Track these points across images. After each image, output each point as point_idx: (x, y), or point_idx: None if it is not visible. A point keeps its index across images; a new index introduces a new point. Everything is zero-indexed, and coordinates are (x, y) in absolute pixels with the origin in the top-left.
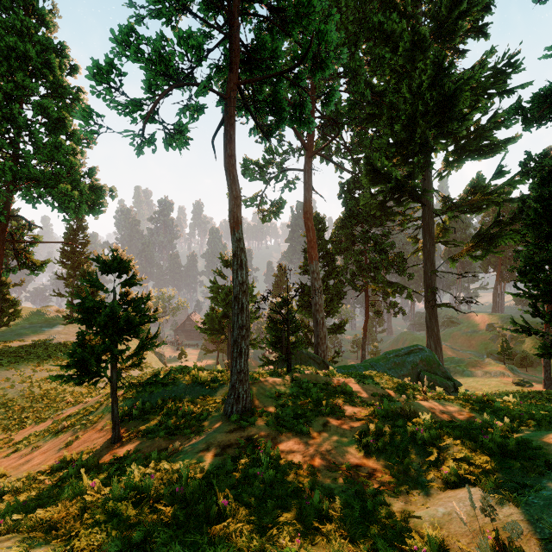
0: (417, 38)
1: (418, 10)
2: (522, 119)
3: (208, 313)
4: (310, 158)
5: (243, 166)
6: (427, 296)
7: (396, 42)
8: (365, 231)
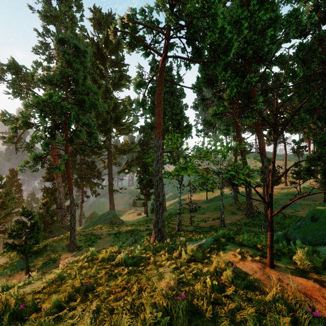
0: (108, 89)
1: (107, 73)
2: (139, 131)
3: None
4: None
5: (3, 116)
6: (110, 187)
7: (99, 85)
8: (83, 159)
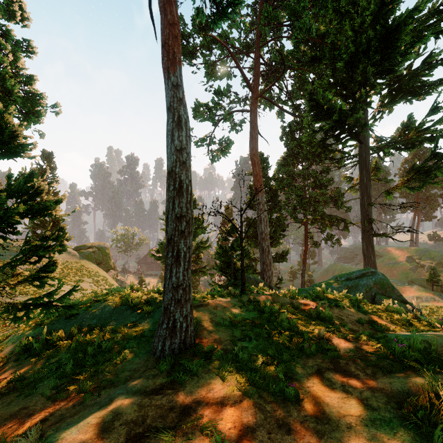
0: None
1: None
2: None
3: (161, 242)
4: (255, 99)
5: (194, 108)
6: (364, 227)
7: None
8: (305, 169)
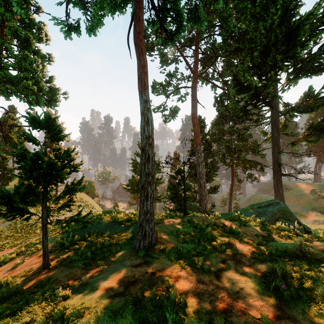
0: None
1: None
2: None
3: (130, 179)
4: (195, 79)
5: (152, 86)
6: (274, 169)
7: None
8: (231, 127)
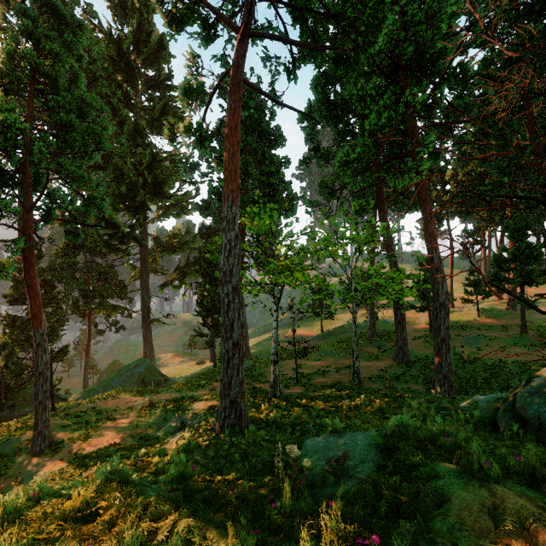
0: (139, 128)
1: (138, 99)
2: (199, 210)
3: None
4: None
5: None
6: (144, 315)
7: (122, 120)
8: (89, 261)
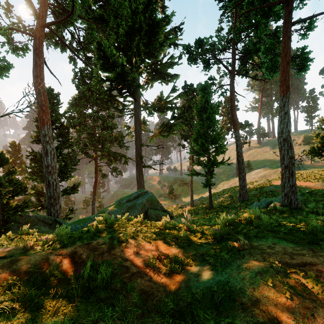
0: None
1: None
2: (189, 55)
3: None
4: (41, 26)
5: None
6: (137, 161)
7: None
8: (95, 112)
